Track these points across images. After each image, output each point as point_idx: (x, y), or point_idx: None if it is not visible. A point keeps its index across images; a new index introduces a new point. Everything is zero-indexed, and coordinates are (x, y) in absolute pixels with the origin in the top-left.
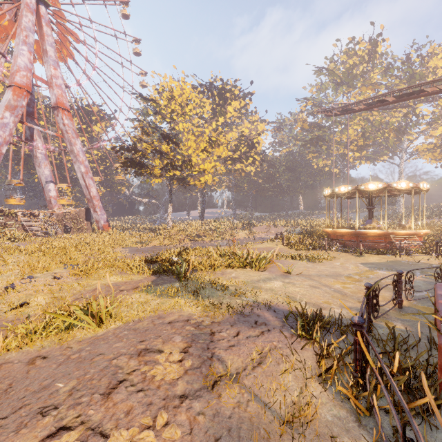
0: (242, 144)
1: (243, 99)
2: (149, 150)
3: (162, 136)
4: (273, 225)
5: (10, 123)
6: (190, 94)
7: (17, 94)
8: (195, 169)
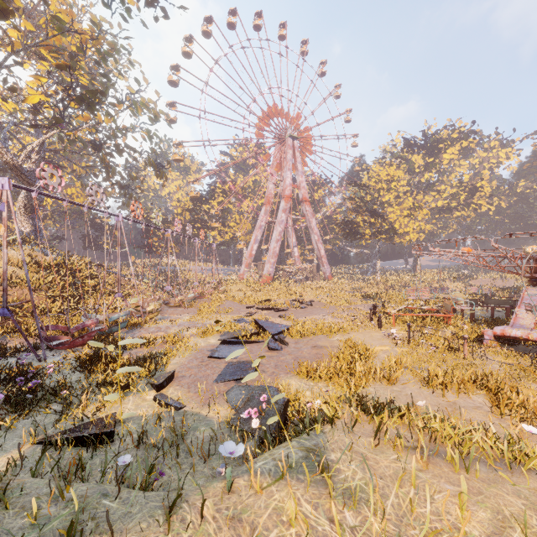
0: (462, 190)
1: (464, 139)
2: (361, 223)
3: (371, 214)
4: (500, 278)
5: (284, 219)
6: (394, 173)
7: (286, 201)
8: (400, 231)
